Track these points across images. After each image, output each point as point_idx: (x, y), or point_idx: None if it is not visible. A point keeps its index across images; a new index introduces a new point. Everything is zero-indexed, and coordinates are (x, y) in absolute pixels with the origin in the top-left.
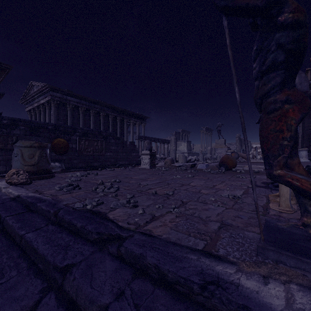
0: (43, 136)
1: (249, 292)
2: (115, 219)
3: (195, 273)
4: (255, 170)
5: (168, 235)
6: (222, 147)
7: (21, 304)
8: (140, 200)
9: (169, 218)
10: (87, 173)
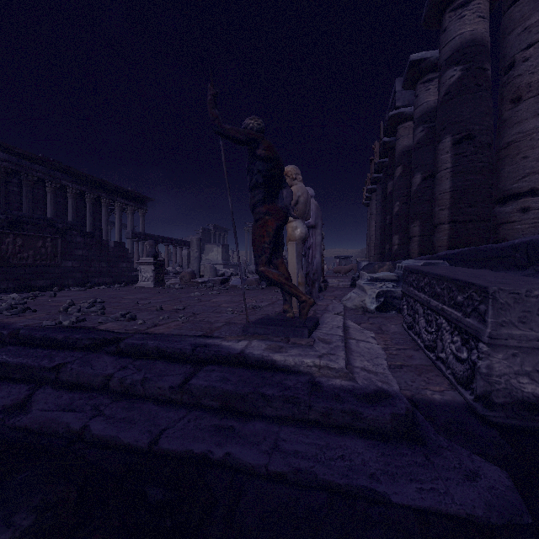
0: None
1: (224, 346)
2: (109, 329)
3: (189, 345)
4: None
5: (171, 332)
6: None
7: (10, 399)
8: (139, 316)
9: (174, 324)
10: (34, 295)
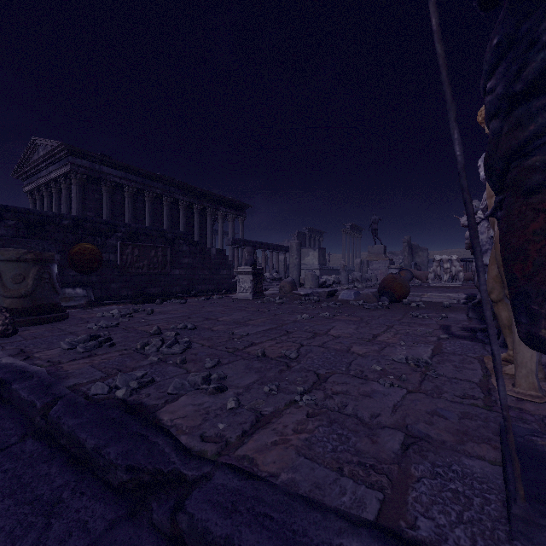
0: (51, 239)
1: None
2: (175, 427)
3: None
4: (445, 303)
5: (292, 475)
6: (380, 260)
7: None
8: (232, 374)
9: (292, 420)
10: (134, 310)
